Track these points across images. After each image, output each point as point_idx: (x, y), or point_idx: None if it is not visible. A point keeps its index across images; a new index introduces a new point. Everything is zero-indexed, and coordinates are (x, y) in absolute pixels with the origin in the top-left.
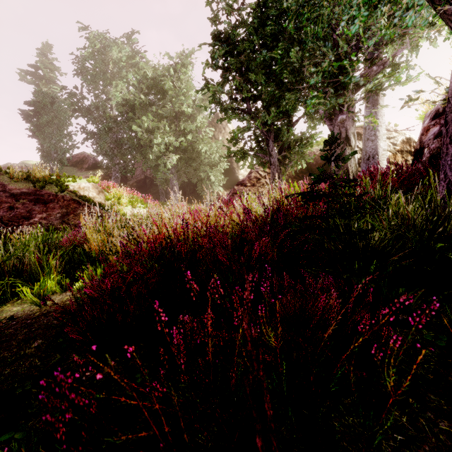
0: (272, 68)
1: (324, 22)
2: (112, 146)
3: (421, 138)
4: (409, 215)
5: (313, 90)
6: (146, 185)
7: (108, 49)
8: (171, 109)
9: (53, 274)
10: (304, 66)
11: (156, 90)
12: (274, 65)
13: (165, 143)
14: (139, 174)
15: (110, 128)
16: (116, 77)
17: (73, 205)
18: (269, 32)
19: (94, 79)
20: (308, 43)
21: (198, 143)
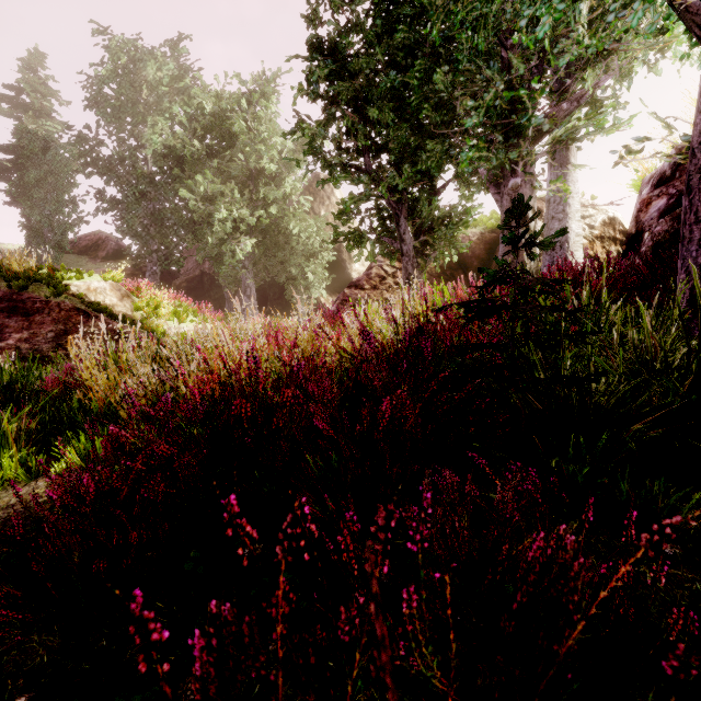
0: (405, 101)
1: (488, 27)
2: (147, 222)
3: (638, 216)
4: (656, 344)
5: (471, 138)
6: (203, 286)
7: (140, 64)
8: (243, 164)
9: (12, 447)
10: (455, 98)
11: (219, 133)
12: (408, 96)
13: (234, 219)
14: (192, 269)
15: (143, 193)
16: (154, 110)
17: (77, 319)
18: (400, 42)
19: (116, 112)
20: (464, 60)
21: (287, 219)
